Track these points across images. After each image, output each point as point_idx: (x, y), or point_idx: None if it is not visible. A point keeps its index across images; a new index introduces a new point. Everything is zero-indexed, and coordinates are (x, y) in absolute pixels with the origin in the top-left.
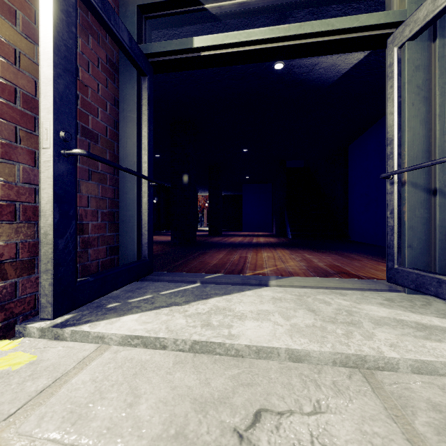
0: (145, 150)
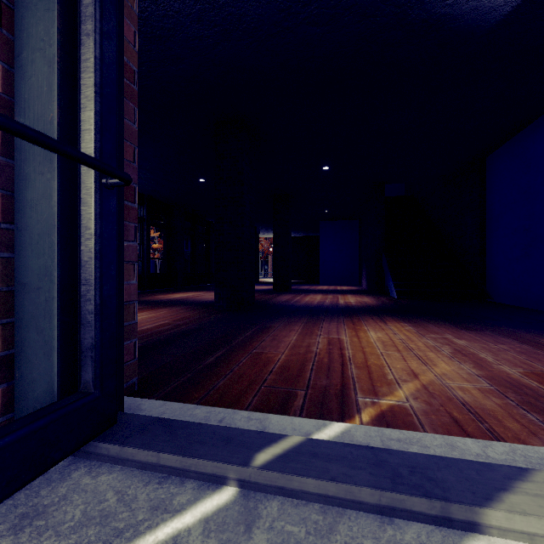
0: (89, 87)
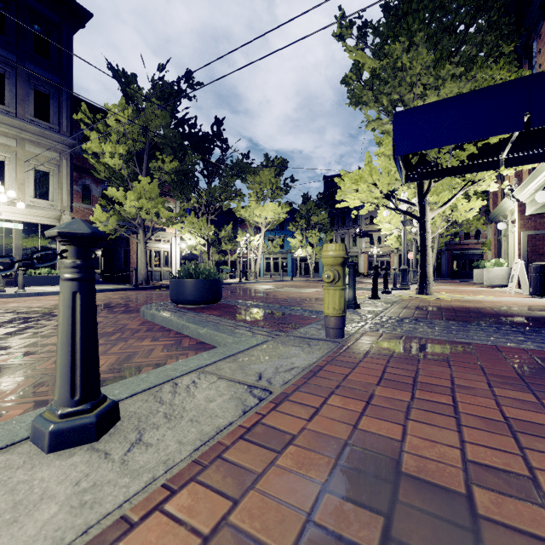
0: None
